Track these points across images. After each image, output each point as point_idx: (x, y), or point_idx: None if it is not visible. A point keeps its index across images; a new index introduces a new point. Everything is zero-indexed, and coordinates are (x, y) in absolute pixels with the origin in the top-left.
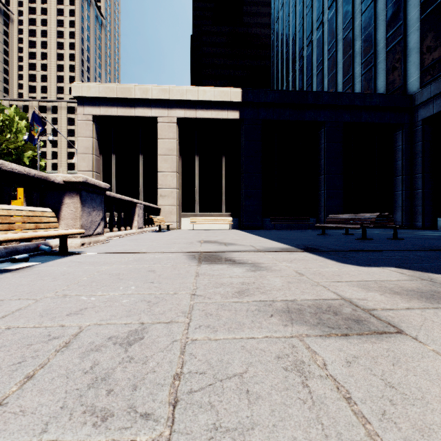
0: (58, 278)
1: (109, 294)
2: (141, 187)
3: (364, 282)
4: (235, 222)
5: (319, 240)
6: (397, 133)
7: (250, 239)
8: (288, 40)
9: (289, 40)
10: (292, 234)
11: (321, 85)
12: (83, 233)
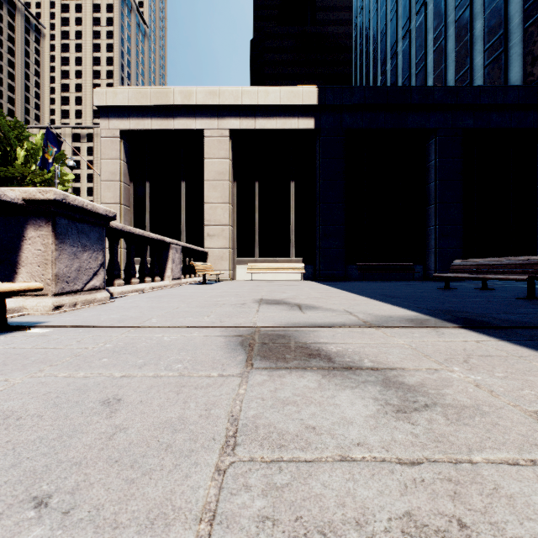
0: None
1: None
2: (183, 225)
3: None
4: (308, 270)
5: (456, 301)
6: None
7: (338, 297)
8: (376, 35)
9: (378, 34)
10: (398, 289)
11: None
12: (38, 289)
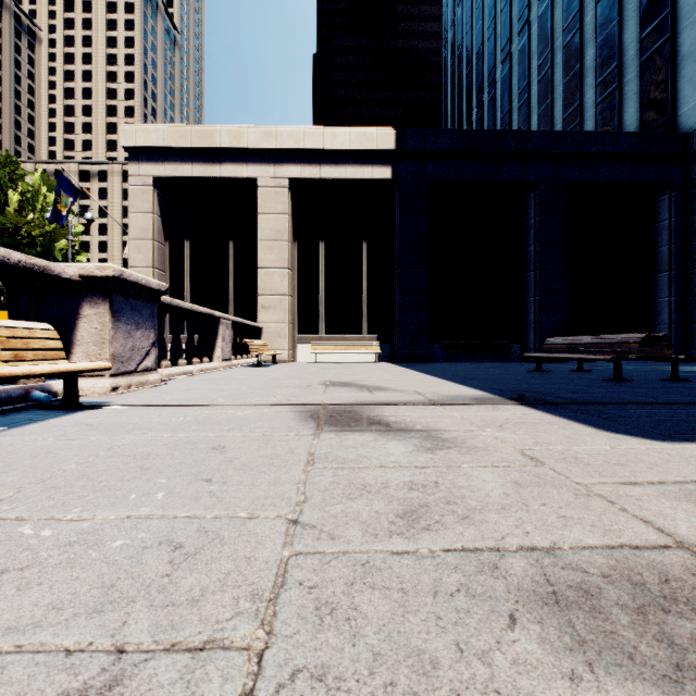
0: (18, 464)
1: (93, 517)
2: (231, 294)
3: (695, 487)
4: (384, 350)
5: (537, 382)
6: (660, 199)
7: (412, 379)
8: (470, 56)
9: (472, 54)
10: (484, 371)
11: (526, 126)
12: (107, 368)
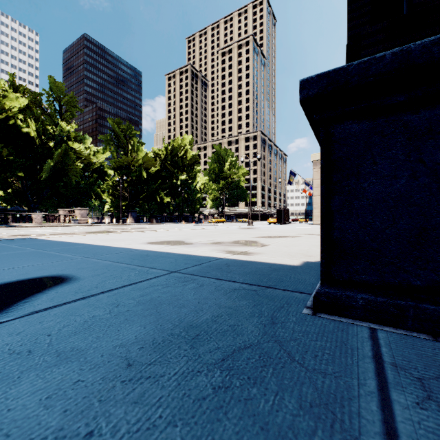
0: None
1: None
2: None
3: None
4: None
5: None
6: None
7: None
8: None
9: None
10: None
11: None
12: None
